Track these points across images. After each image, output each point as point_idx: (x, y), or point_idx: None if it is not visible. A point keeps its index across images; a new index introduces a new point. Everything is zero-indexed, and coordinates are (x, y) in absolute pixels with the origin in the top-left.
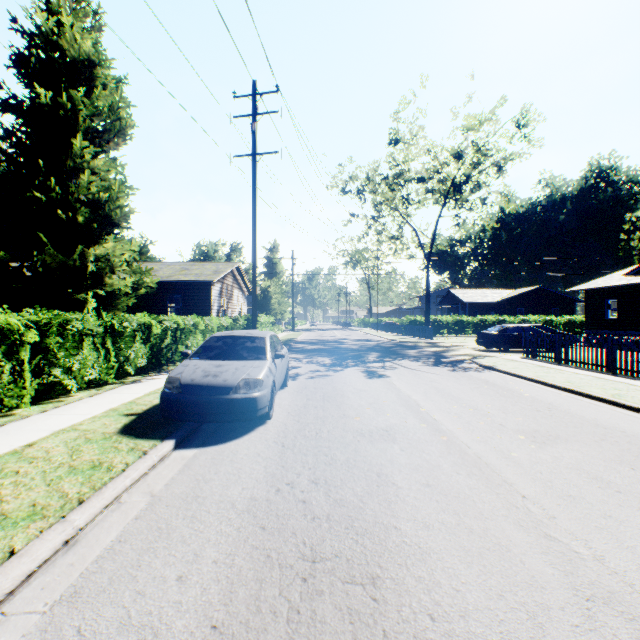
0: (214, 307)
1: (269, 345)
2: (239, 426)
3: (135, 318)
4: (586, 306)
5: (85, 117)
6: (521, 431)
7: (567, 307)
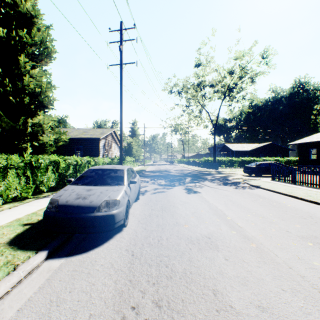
0: (101, 152)
1: (126, 175)
2: (102, 233)
3: (48, 158)
4: (299, 152)
5: (27, 45)
6: (306, 238)
7: (285, 153)
